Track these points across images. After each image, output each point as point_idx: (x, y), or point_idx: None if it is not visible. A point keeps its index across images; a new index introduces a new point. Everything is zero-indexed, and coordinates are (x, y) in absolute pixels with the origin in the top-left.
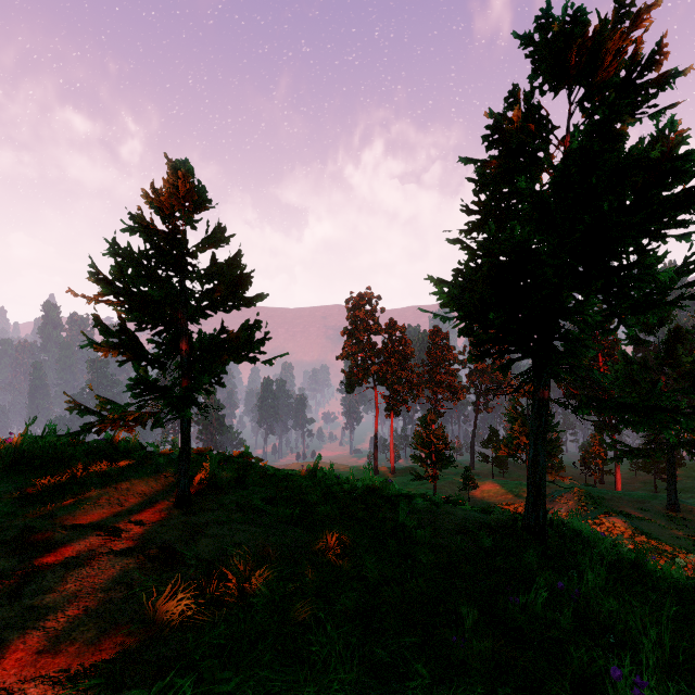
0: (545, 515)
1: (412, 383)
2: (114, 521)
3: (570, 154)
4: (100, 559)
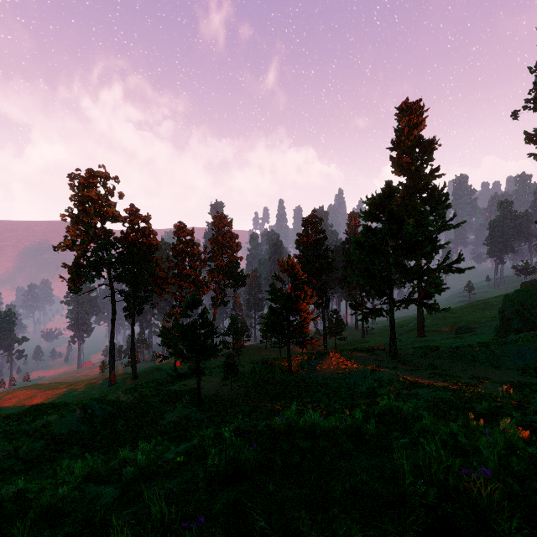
0: None
1: (157, 277)
2: None
3: None
4: None
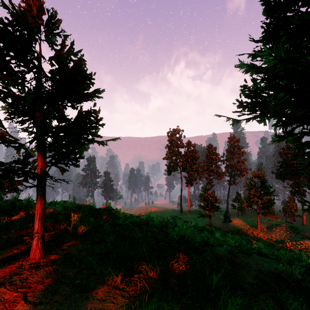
0: None
1: (198, 171)
2: None
3: None
4: None
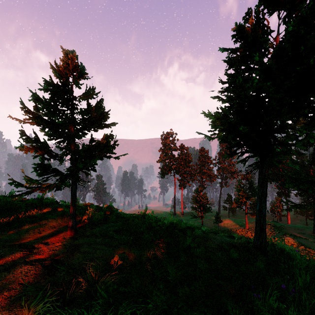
0: (266, 240)
1: (191, 173)
2: (33, 242)
3: (283, 41)
4: (15, 267)
